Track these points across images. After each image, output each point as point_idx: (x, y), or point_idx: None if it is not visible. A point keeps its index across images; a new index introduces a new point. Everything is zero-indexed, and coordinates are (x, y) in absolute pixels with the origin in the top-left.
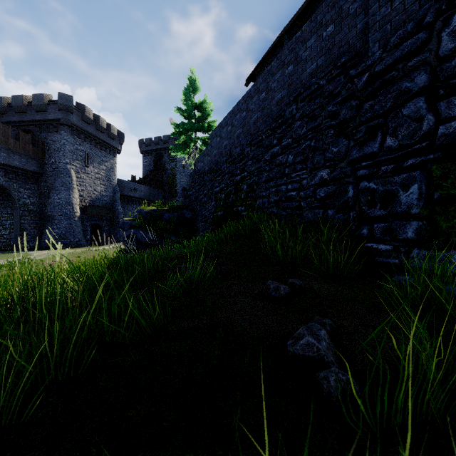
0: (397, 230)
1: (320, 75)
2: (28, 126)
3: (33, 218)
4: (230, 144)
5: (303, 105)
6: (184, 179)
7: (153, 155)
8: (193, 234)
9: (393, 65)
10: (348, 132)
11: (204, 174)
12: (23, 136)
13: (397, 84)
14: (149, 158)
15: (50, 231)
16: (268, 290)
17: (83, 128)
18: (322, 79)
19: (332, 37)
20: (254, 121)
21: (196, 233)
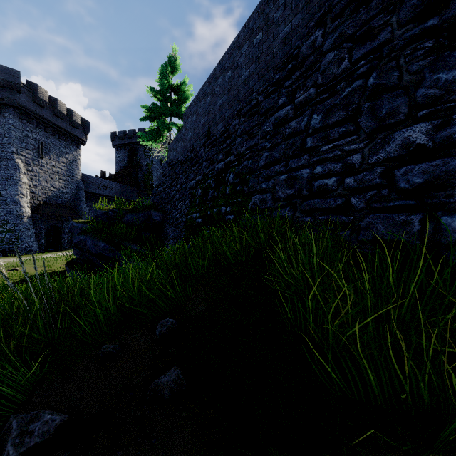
0: None
1: None
2: None
3: None
4: (209, 120)
5: (341, 21)
6: None
7: (127, 150)
8: (162, 242)
9: None
10: None
11: (177, 165)
12: None
13: None
14: (122, 153)
15: None
16: None
17: (34, 112)
18: None
19: None
20: (245, 80)
21: (165, 240)
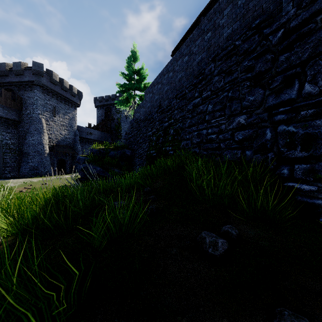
0: (321, 172)
1: (235, 38)
2: (10, 86)
3: (13, 154)
4: (160, 98)
5: (221, 63)
6: (127, 126)
7: (104, 109)
8: (132, 167)
9: (310, 19)
10: (263, 82)
11: (140, 122)
12: (5, 93)
13: (315, 35)
14: (101, 111)
15: (26, 164)
16: (204, 244)
17: (51, 88)
18: (237, 40)
19: (246, 4)
20: (179, 79)
21: (134, 166)
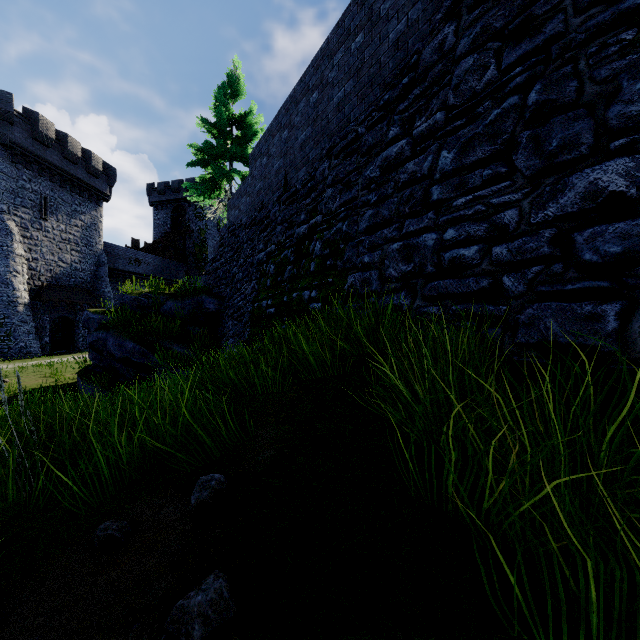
0: None
1: None
2: None
3: None
4: (286, 165)
5: (484, 9)
6: None
7: (170, 209)
8: (218, 341)
9: None
10: None
11: (240, 230)
12: None
13: None
14: (163, 213)
15: None
16: None
17: (35, 153)
18: None
19: None
20: (338, 104)
21: (223, 339)
